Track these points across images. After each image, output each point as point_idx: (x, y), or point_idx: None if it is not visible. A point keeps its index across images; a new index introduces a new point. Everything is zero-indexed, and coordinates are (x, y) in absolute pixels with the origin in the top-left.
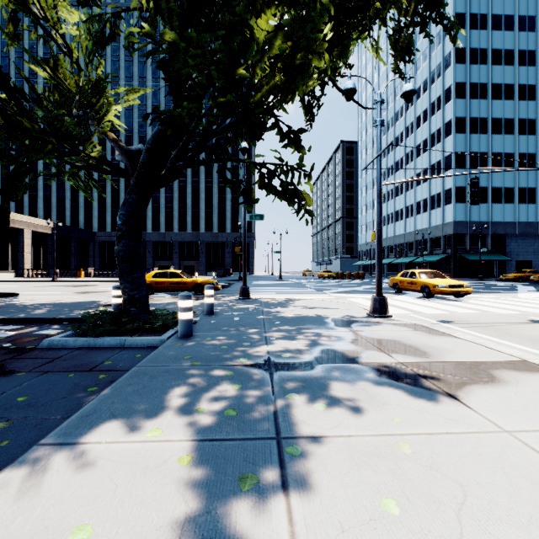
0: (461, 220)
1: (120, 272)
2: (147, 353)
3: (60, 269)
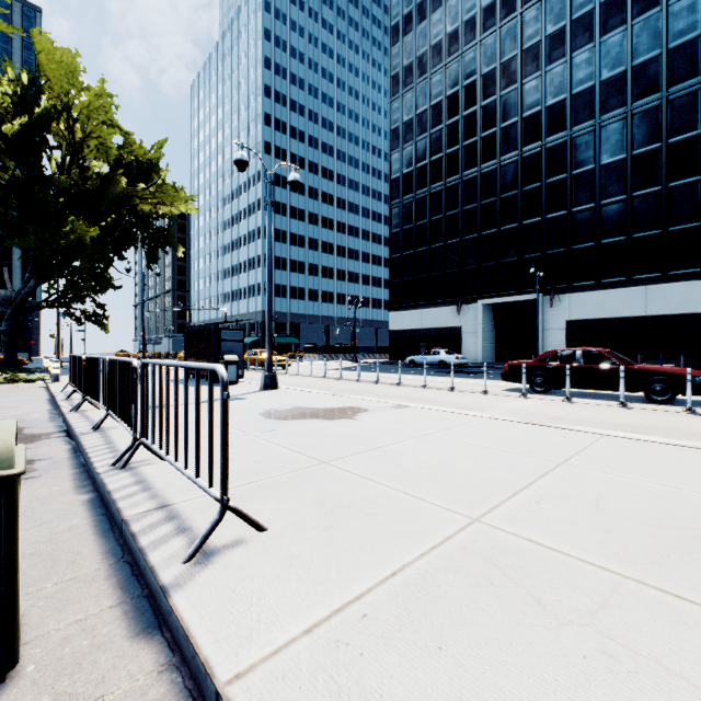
0: None
1: (6, 349)
2: None
3: None
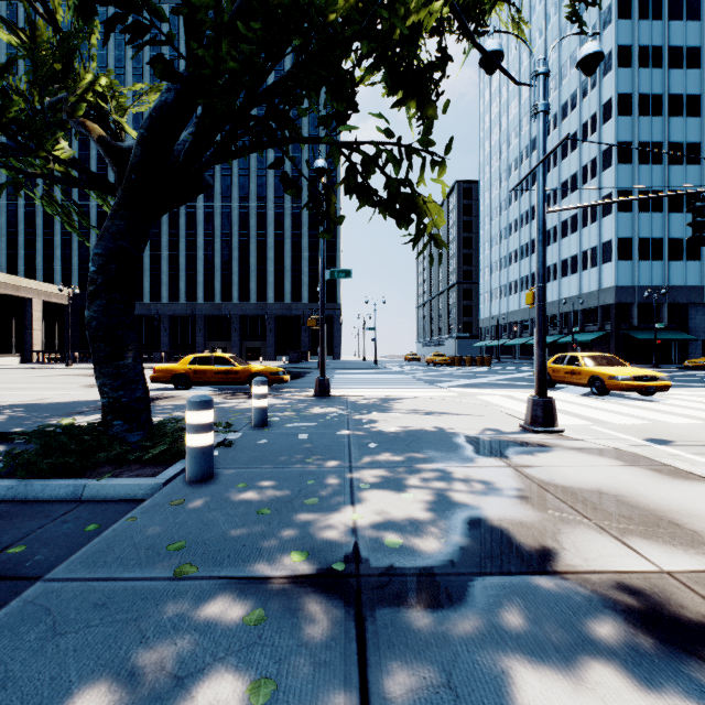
0: (626, 284)
1: (93, 357)
2: (114, 519)
3: (79, 351)
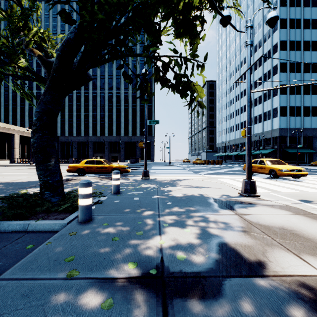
0: (284, 127)
1: (35, 161)
2: (41, 242)
3: None
